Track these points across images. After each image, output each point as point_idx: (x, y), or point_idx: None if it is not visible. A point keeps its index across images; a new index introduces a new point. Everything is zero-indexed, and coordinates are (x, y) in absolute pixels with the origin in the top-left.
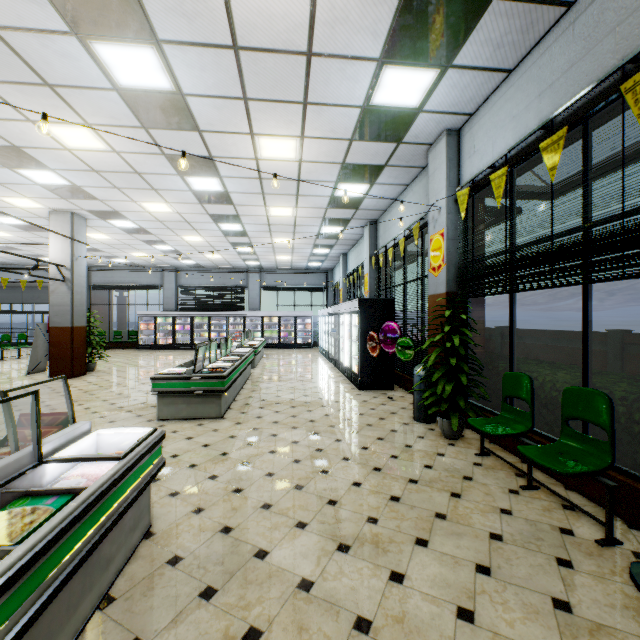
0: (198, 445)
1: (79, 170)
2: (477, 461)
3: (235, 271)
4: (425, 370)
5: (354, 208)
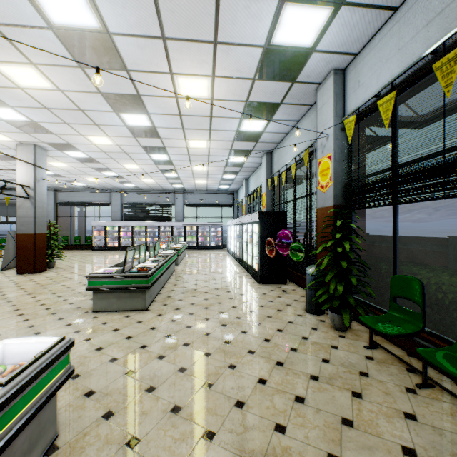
0: (122, 337)
1: (33, 107)
2: (368, 354)
3: (165, 192)
4: (316, 270)
5: (255, 141)
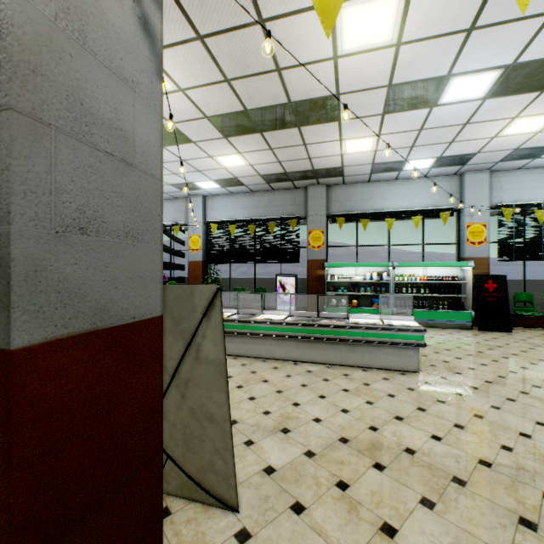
0: None
1: None
2: None
3: None
4: None
5: None
